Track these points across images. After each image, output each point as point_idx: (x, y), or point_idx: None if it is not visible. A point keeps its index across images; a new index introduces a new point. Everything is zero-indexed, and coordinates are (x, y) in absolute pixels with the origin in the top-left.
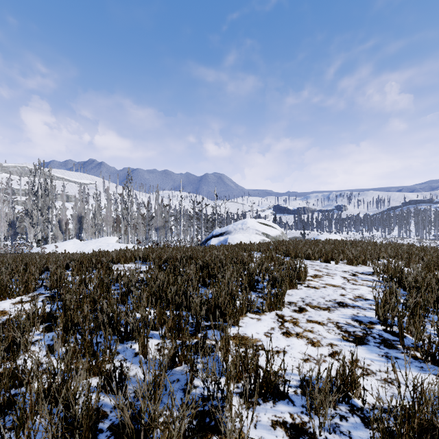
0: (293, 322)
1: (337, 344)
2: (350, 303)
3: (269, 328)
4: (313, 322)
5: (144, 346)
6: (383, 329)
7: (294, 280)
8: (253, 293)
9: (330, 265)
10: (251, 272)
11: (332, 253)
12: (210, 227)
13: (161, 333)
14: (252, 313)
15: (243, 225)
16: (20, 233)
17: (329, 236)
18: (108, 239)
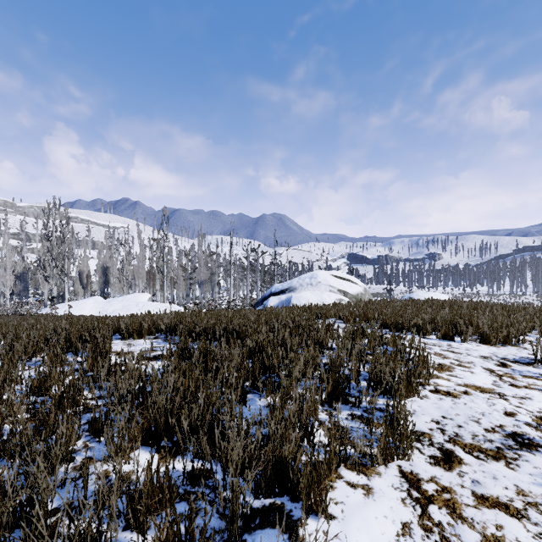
0: (447, 502)
1: None
2: (537, 437)
3: (399, 528)
4: (491, 502)
5: None
6: None
7: (414, 382)
8: (342, 406)
9: (454, 344)
10: (336, 365)
11: (453, 324)
12: (268, 281)
13: None
14: (349, 466)
15: (313, 279)
16: (36, 288)
17: (428, 294)
18: (137, 297)
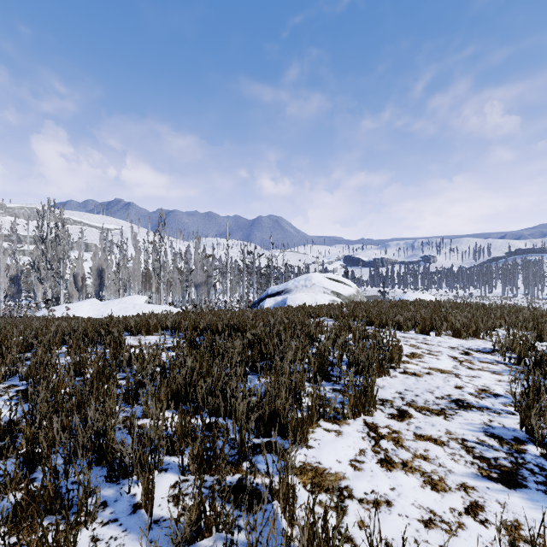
0: (394, 438)
1: (475, 486)
2: (474, 402)
3: (357, 452)
4: (425, 438)
5: (148, 495)
6: (542, 454)
7: (386, 364)
8: (326, 383)
9: (429, 337)
10: (322, 352)
11: (430, 321)
12: (264, 283)
13: (181, 463)
14: (327, 420)
15: (307, 281)
16: (27, 291)
17: (418, 295)
18: (134, 299)
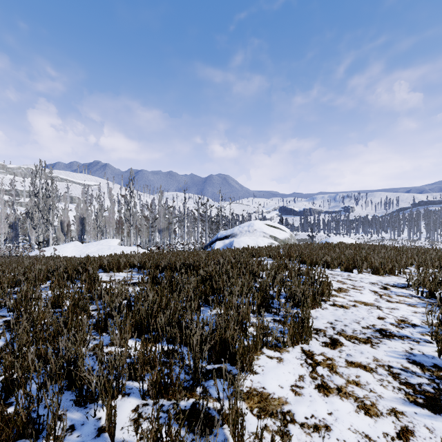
0: (329, 365)
1: (404, 411)
2: (395, 331)
3: (297, 378)
4: (356, 365)
5: (111, 420)
6: None
7: (318, 298)
8: (267, 314)
9: (353, 274)
10: (264, 287)
11: (353, 260)
12: (214, 229)
13: (142, 389)
14: (269, 348)
15: (250, 227)
16: (24, 235)
17: (340, 239)
18: (109, 242)
